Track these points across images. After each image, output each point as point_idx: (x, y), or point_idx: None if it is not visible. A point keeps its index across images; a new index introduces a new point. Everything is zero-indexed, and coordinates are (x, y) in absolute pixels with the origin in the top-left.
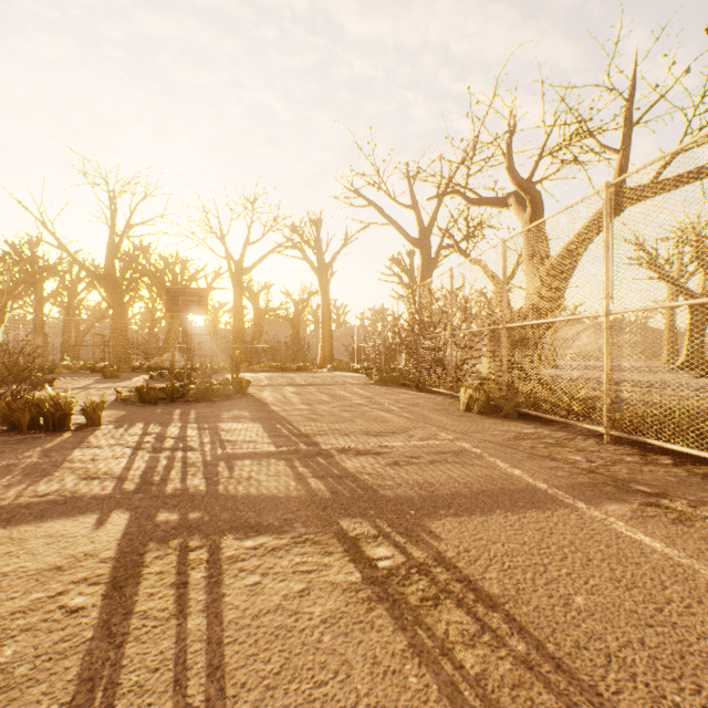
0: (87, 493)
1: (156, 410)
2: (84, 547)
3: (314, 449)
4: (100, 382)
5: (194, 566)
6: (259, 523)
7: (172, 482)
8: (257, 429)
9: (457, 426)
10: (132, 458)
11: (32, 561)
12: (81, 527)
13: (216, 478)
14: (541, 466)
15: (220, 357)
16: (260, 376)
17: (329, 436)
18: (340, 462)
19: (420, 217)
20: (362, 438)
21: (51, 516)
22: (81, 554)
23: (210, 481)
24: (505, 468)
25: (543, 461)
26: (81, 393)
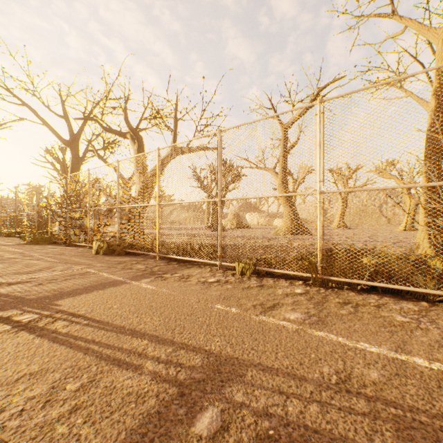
0: None
1: None
2: None
3: None
4: None
5: None
6: None
7: None
8: None
9: (88, 262)
10: None
11: None
12: None
13: None
14: (125, 272)
15: None
16: None
17: None
18: None
19: (71, 126)
20: (14, 276)
21: None
22: None
23: None
24: (107, 276)
25: (127, 270)
26: None
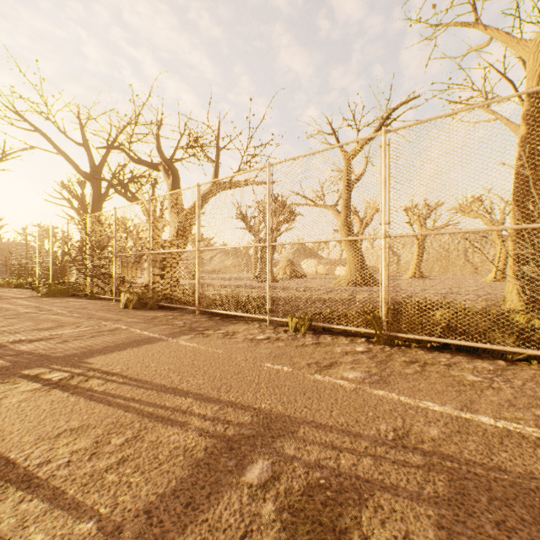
0: None
1: None
2: None
3: None
4: None
5: None
6: None
7: None
8: None
9: (116, 317)
10: None
11: None
12: None
13: None
14: (160, 328)
15: None
16: None
17: None
18: (15, 348)
19: (92, 156)
20: (34, 333)
21: None
22: None
23: None
24: (140, 332)
25: (162, 326)
26: None
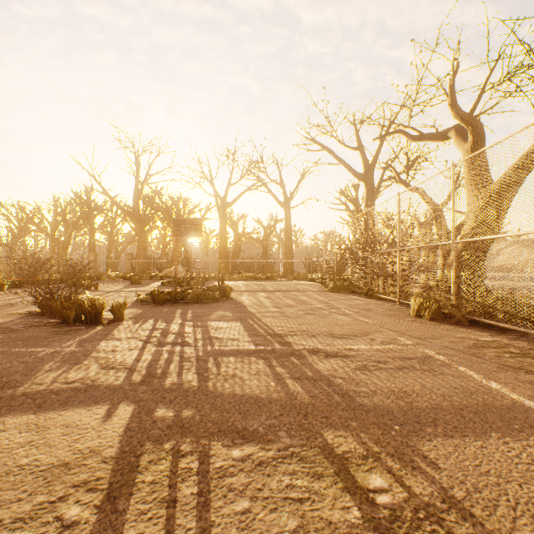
0: (104, 383)
1: (163, 310)
2: (91, 441)
3: (288, 349)
4: (128, 287)
5: (184, 478)
6: (245, 428)
7: (170, 376)
8: (238, 328)
9: (412, 331)
10: (141, 350)
11: (46, 454)
12: (92, 418)
13: (206, 374)
14: (518, 379)
15: (210, 269)
16: (239, 284)
17: (298, 337)
18: (312, 364)
19: (365, 156)
20: (328, 340)
21: (72, 403)
22: (87, 450)
23: (201, 377)
24: (478, 379)
25: (518, 374)
26: (114, 295)
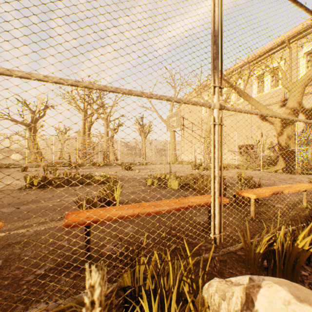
0: None
1: None
2: None
3: None
4: None
5: None
6: None
7: None
8: None
9: None
10: None
11: None
12: None
13: None
14: None
15: None
16: None
17: None
18: None
19: None
20: None
21: None
22: None
23: None
24: None
25: None
26: None
